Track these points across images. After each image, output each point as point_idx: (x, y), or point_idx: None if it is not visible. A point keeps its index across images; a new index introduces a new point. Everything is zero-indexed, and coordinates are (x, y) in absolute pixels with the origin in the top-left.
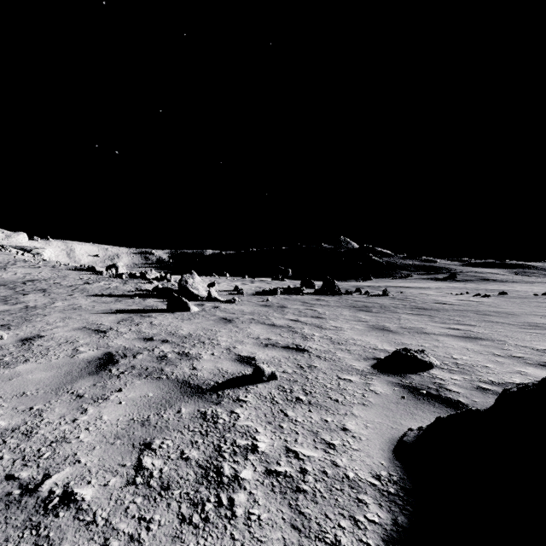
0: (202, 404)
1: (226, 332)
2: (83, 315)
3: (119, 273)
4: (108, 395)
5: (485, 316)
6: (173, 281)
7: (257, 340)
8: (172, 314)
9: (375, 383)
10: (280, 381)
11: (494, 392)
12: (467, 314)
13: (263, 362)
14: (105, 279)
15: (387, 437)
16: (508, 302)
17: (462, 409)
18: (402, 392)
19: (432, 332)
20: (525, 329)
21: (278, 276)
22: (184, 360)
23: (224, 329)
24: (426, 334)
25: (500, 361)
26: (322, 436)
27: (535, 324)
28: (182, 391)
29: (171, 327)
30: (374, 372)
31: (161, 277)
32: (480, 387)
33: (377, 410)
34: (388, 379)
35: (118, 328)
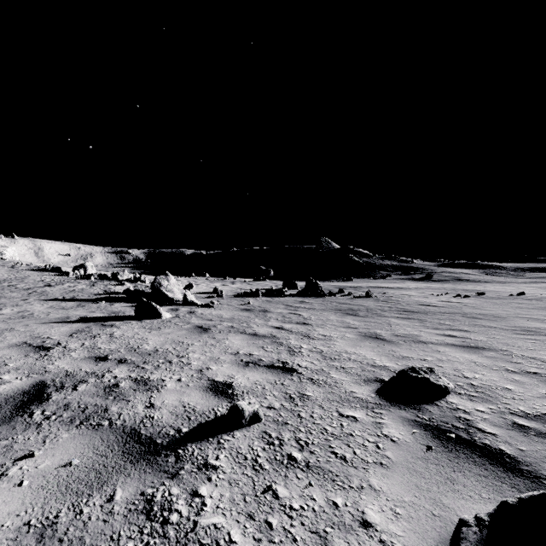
0: (150, 479)
1: (200, 345)
2: (30, 325)
3: (88, 274)
4: (8, 466)
5: (474, 319)
6: (148, 282)
7: (236, 357)
8: (140, 322)
9: (387, 422)
10: (265, 425)
11: (537, 433)
12: (456, 317)
13: (242, 390)
14: (70, 280)
15: (433, 538)
16: (489, 303)
17: (513, 466)
18: (425, 436)
19: (429, 340)
20: (521, 335)
21: (259, 277)
22: (140, 391)
23: (198, 342)
24: (423, 344)
25: (518, 380)
26: (335, 545)
27: (527, 329)
28: (126, 450)
29: (135, 339)
30: (382, 402)
31: (135, 278)
32: (517, 424)
33: (403, 476)
34: (401, 414)
35: (67, 342)
